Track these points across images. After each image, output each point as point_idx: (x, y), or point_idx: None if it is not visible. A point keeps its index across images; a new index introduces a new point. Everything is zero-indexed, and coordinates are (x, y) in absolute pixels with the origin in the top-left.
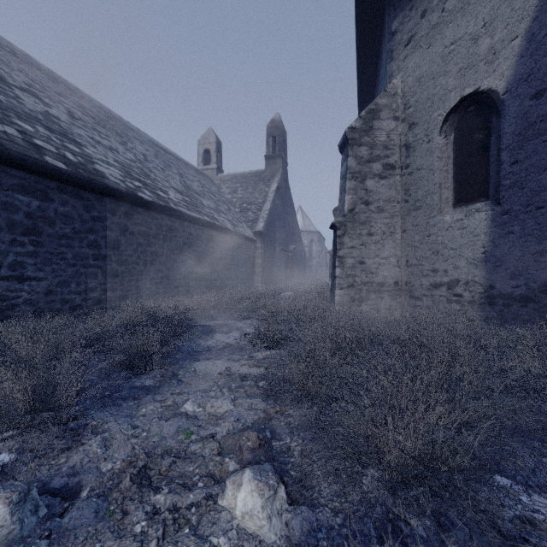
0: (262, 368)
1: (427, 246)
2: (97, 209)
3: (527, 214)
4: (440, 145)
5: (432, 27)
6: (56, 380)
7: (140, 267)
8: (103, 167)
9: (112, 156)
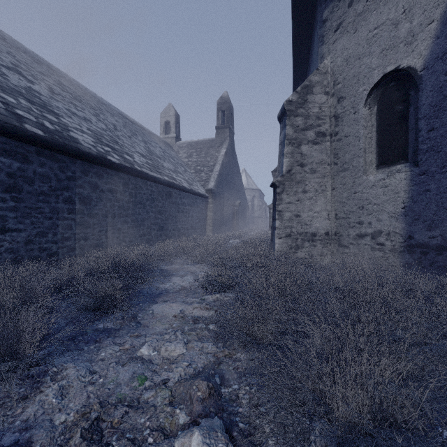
0: (213, 311)
1: (354, 202)
2: (71, 170)
3: (443, 175)
4: (365, 116)
5: (358, 15)
6: (20, 328)
7: (109, 220)
8: (77, 135)
9: (86, 125)
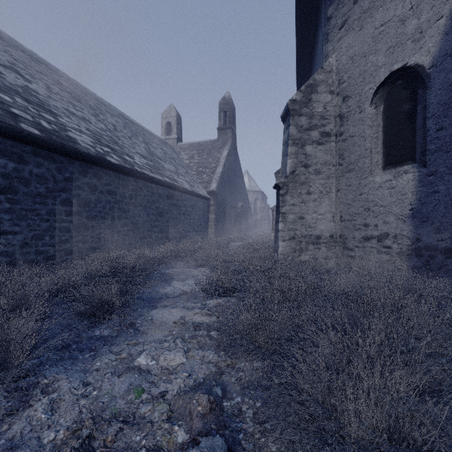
0: (214, 317)
1: (359, 204)
2: (69, 171)
3: (451, 175)
4: (371, 115)
5: (364, 12)
6: (10, 336)
7: (108, 222)
8: (76, 135)
9: (84, 126)
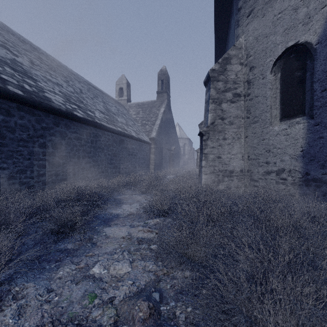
0: (154, 233)
1: (262, 147)
2: (45, 122)
3: None
4: (271, 80)
5: (266, 3)
6: None
7: (75, 160)
8: (51, 95)
9: (58, 89)
